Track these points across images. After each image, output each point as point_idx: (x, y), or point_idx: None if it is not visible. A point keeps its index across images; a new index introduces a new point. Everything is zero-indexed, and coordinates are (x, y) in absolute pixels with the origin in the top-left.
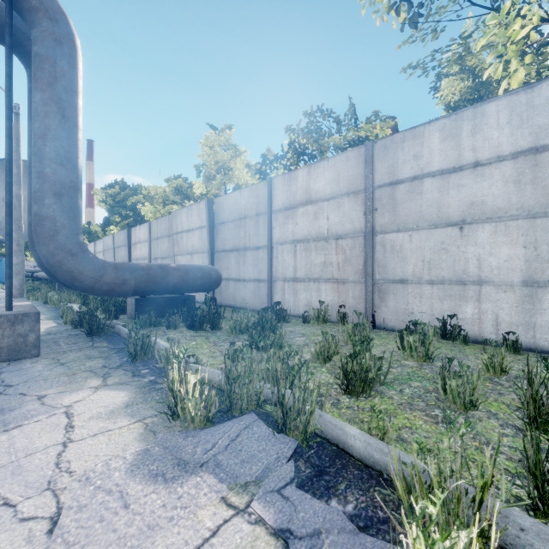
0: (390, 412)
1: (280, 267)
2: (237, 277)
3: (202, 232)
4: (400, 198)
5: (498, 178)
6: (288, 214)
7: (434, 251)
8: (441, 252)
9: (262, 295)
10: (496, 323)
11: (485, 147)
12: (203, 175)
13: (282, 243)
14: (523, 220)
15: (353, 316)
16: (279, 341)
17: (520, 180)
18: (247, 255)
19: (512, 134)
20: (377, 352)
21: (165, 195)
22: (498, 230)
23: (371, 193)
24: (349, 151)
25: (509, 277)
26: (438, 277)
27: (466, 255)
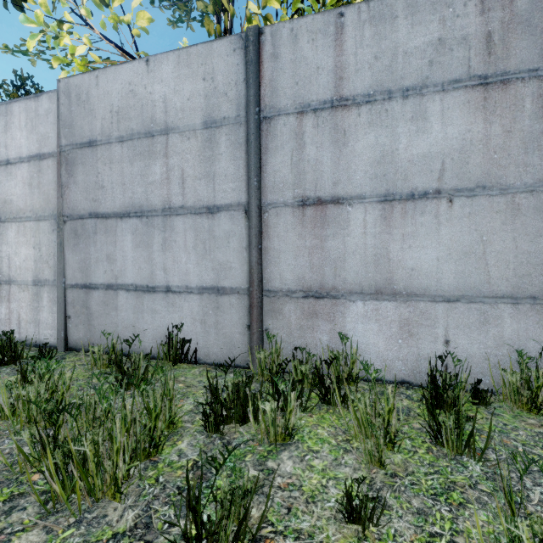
0: None
1: None
2: None
3: None
4: None
5: (20, 179)
6: None
7: None
8: None
9: None
10: (19, 322)
11: (13, 146)
12: None
13: None
14: (34, 222)
15: None
16: None
17: (32, 183)
18: None
19: (28, 137)
20: None
21: None
22: (20, 230)
23: None
24: None
25: (26, 276)
26: None
27: (2, 254)
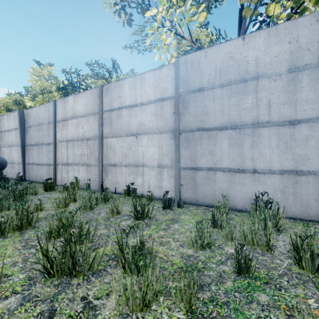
0: (2, 246)
1: (60, 156)
2: (37, 162)
3: (17, 132)
4: (113, 119)
5: (149, 112)
6: (64, 124)
7: (127, 149)
8: (129, 149)
9: (51, 174)
10: (149, 187)
11: (145, 96)
12: (29, 94)
13: (61, 141)
14: (158, 134)
15: (94, 185)
16: (4, 205)
17: (157, 114)
18: (43, 148)
19: (154, 90)
20: (73, 207)
21: (7, 104)
22: (149, 139)
23: (101, 114)
24: (92, 89)
25: (153, 163)
26: (128, 163)
27: (138, 151)
